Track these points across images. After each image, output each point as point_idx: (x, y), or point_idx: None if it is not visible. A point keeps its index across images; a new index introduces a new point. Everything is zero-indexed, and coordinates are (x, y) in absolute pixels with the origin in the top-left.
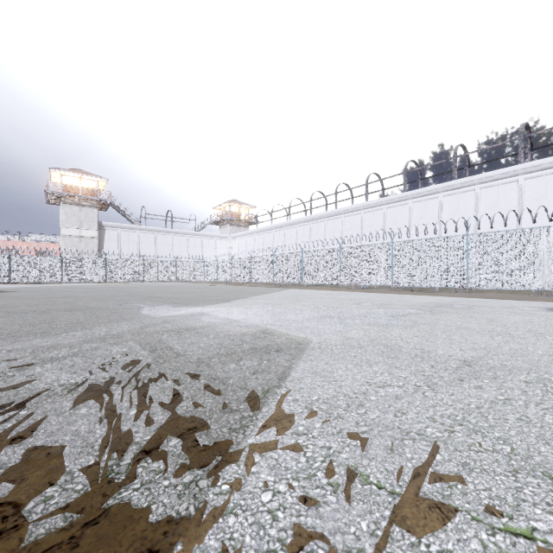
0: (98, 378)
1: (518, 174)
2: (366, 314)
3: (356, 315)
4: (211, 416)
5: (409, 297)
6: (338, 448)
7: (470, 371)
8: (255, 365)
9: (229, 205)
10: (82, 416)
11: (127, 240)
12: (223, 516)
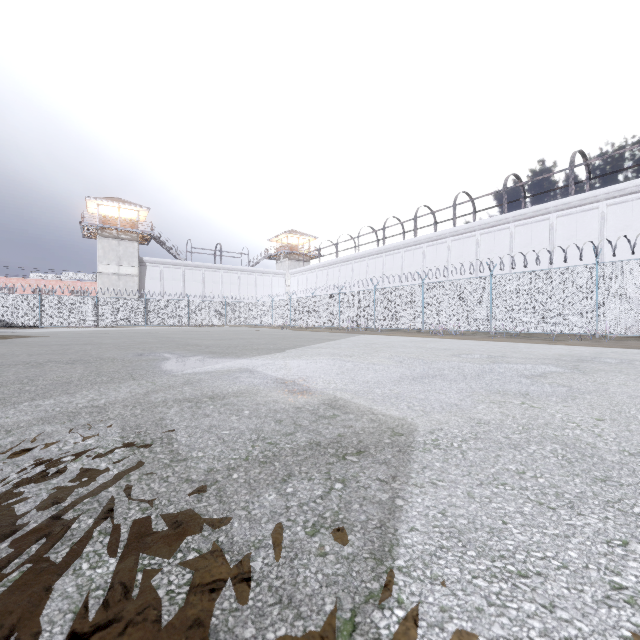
0: None
1: None
2: (481, 372)
3: (467, 375)
4: None
5: (525, 347)
6: None
7: None
8: (317, 498)
9: (287, 236)
10: None
11: (171, 278)
12: None
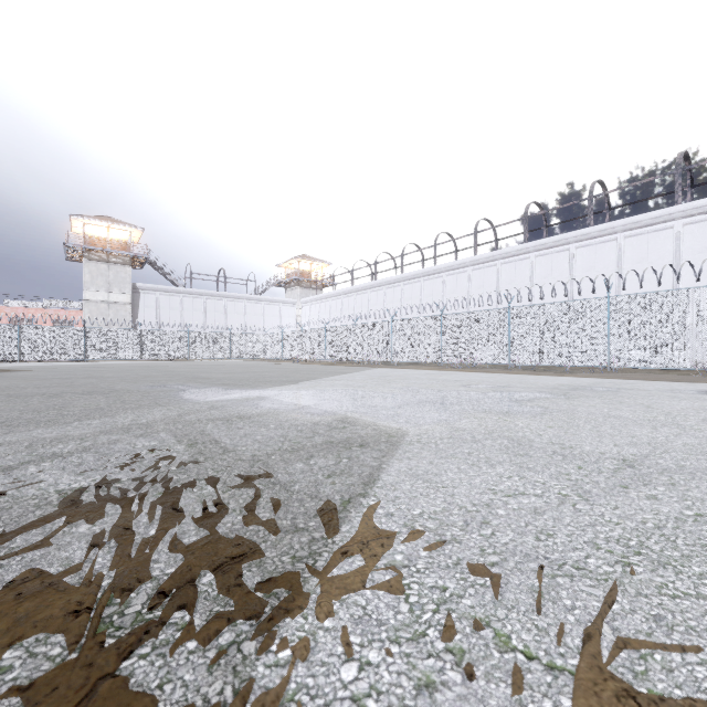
0: (111, 481)
1: (675, 219)
2: (479, 398)
3: (465, 400)
4: (266, 538)
5: (534, 378)
6: (457, 589)
7: (635, 474)
8: (331, 465)
9: (298, 261)
10: (80, 537)
11: (168, 307)
12: (278, 706)
